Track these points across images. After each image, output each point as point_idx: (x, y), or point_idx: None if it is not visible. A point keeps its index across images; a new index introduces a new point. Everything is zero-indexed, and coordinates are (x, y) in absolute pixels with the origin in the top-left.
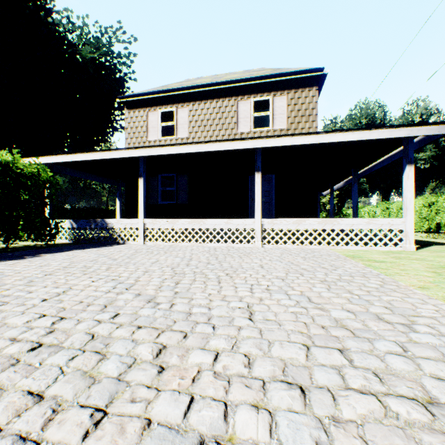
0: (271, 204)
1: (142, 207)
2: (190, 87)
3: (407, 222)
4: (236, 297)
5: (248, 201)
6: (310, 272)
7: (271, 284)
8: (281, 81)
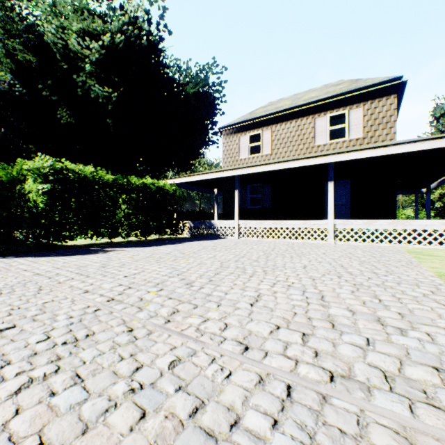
0: (347, 206)
1: (237, 212)
2: (273, 113)
3: None
4: (299, 263)
5: (324, 204)
6: (357, 258)
7: (323, 260)
8: (356, 94)
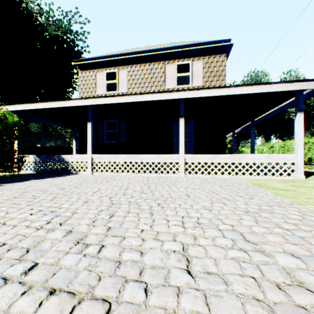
0: (190, 143)
1: (91, 145)
2: (129, 53)
3: (298, 157)
4: (169, 234)
5: (173, 141)
6: (231, 202)
7: (200, 216)
8: (198, 49)
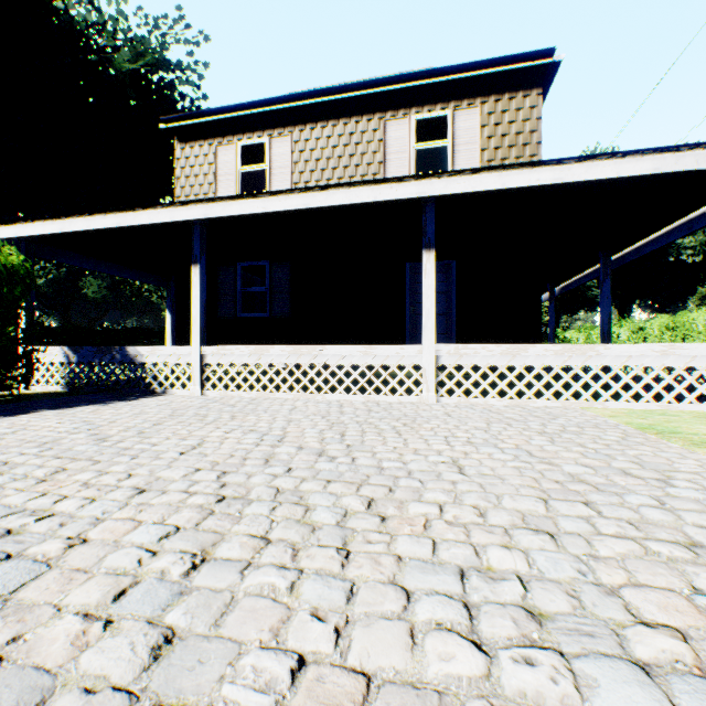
0: (450, 317)
1: (199, 322)
2: (295, 95)
3: None
4: (422, 703)
5: (405, 311)
6: (610, 497)
7: (530, 572)
8: (469, 79)
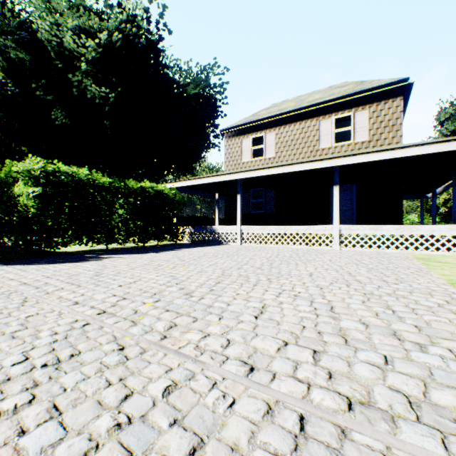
0: (352, 211)
1: (240, 217)
2: (276, 115)
3: None
4: (305, 270)
5: (329, 209)
6: (365, 264)
7: (330, 267)
8: (362, 96)
